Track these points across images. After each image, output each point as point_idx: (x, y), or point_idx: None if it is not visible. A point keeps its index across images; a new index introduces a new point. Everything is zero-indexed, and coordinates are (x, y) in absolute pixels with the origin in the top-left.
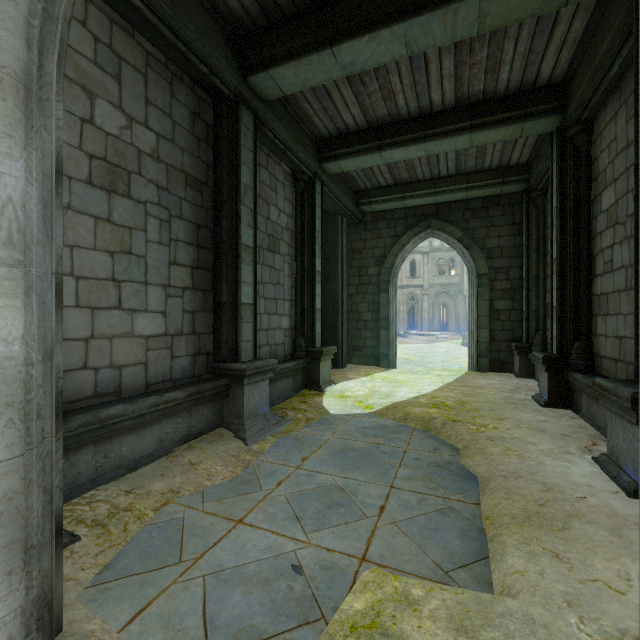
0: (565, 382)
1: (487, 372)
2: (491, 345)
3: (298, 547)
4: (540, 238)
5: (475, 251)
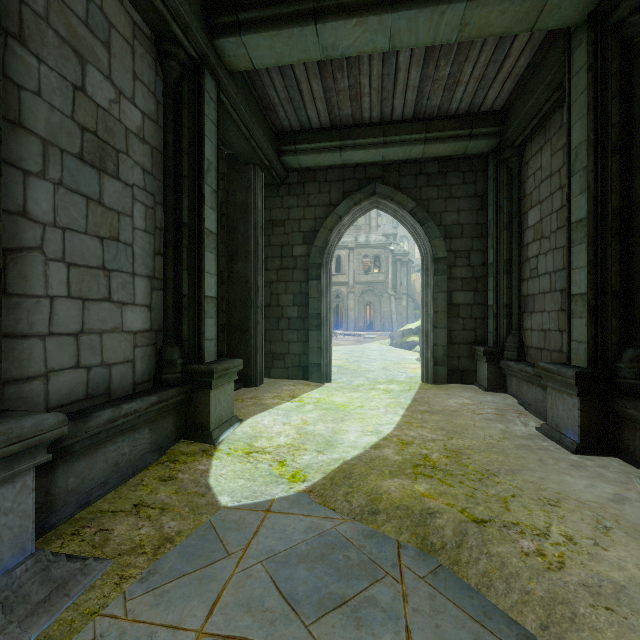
0: (605, 412)
1: (445, 384)
2: (449, 349)
3: None
4: (514, 211)
5: (431, 228)
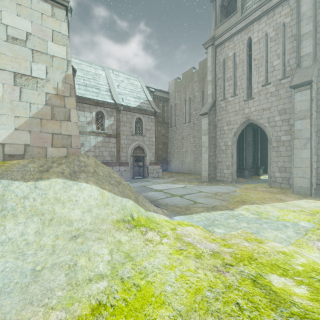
0: None
1: None
2: None
3: (255, 183)
4: None
5: None
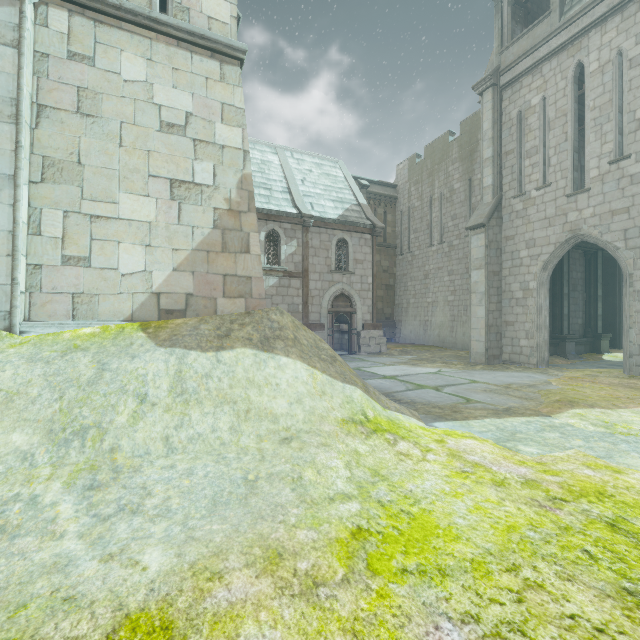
0: None
1: None
2: None
3: (592, 368)
4: None
5: None
